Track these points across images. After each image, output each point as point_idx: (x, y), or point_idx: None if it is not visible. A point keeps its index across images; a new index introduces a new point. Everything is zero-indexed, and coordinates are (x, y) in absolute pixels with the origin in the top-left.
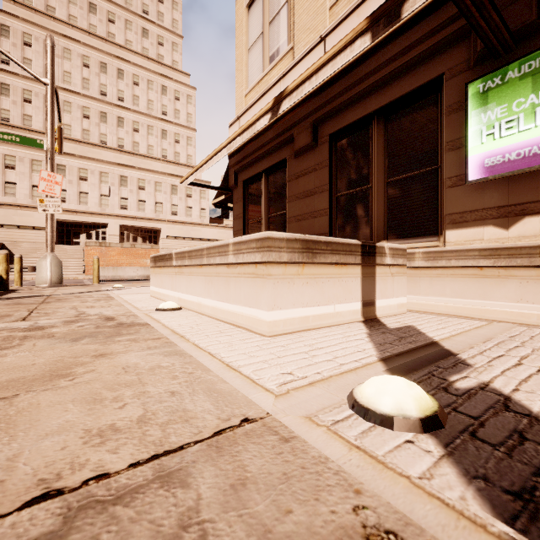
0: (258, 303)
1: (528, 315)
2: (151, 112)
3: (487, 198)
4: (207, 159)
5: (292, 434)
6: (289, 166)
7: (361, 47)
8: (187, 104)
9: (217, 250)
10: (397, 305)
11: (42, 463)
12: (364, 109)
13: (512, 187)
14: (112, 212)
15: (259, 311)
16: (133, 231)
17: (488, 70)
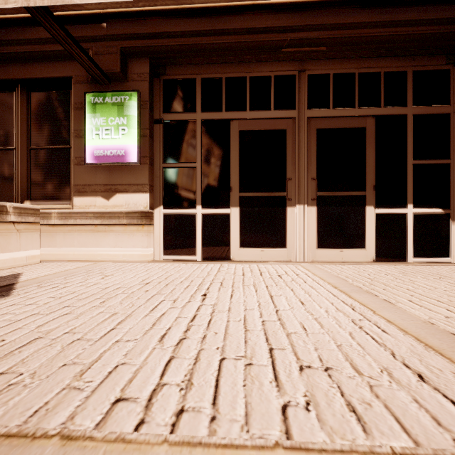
0: None
1: (118, 255)
2: None
3: (98, 177)
4: None
5: None
6: None
7: None
8: None
9: None
10: (27, 257)
11: None
12: (6, 72)
13: (111, 173)
14: None
15: None
16: None
17: (99, 90)
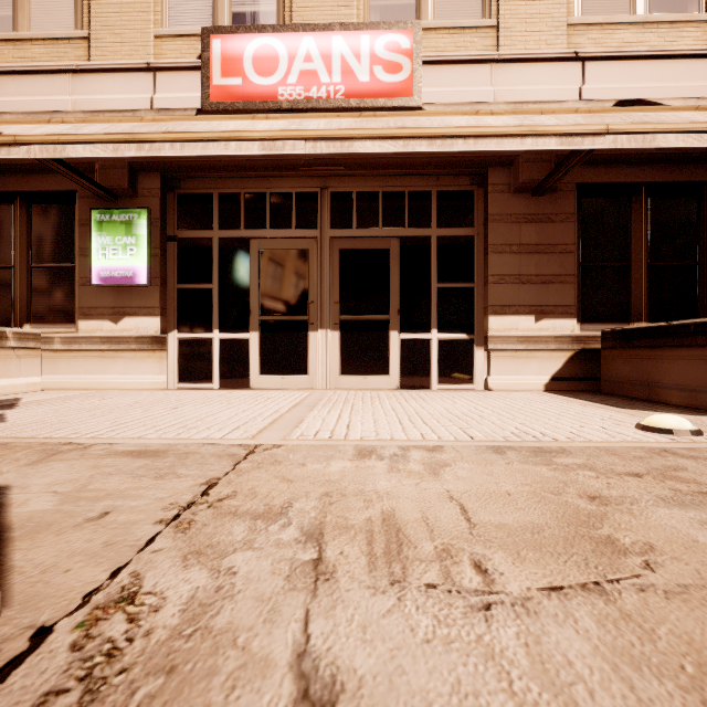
0: None
1: (128, 383)
2: None
3: (106, 300)
4: None
5: None
6: None
7: None
8: None
9: None
10: (27, 384)
11: None
12: (3, 184)
13: (119, 295)
14: None
15: None
16: None
17: (107, 206)
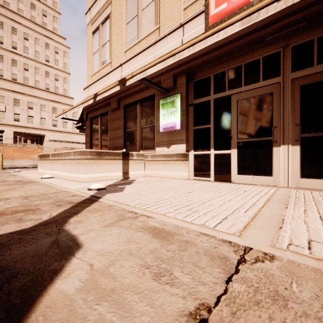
0: (80, 172)
1: (172, 175)
2: (37, 59)
3: (164, 138)
4: (68, 110)
5: (70, 192)
6: (109, 115)
7: (118, 89)
8: (64, 57)
9: (67, 154)
10: (140, 174)
11: (18, 195)
12: (134, 98)
13: (169, 135)
14: (7, 122)
15: (80, 175)
16: (24, 136)
17: (165, 96)
